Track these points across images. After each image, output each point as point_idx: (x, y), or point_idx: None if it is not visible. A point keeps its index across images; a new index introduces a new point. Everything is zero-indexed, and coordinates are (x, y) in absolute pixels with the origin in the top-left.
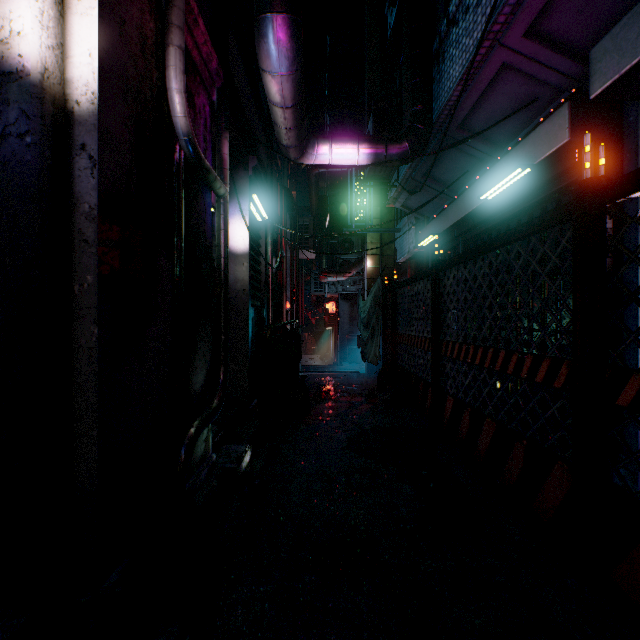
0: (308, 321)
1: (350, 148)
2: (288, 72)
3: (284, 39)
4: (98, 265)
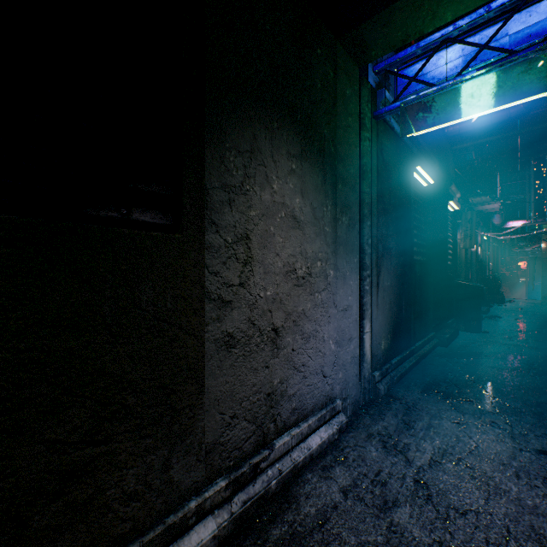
0: (501, 274)
1: (520, 222)
2: (499, 221)
3: (498, 218)
4: (475, 267)
